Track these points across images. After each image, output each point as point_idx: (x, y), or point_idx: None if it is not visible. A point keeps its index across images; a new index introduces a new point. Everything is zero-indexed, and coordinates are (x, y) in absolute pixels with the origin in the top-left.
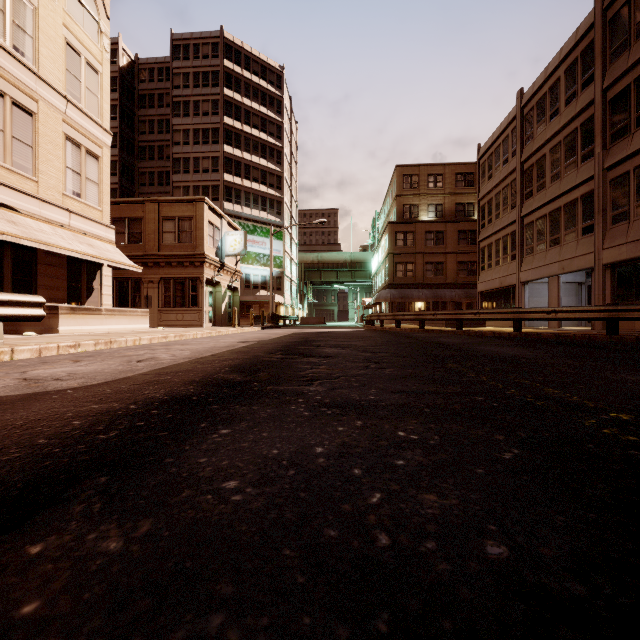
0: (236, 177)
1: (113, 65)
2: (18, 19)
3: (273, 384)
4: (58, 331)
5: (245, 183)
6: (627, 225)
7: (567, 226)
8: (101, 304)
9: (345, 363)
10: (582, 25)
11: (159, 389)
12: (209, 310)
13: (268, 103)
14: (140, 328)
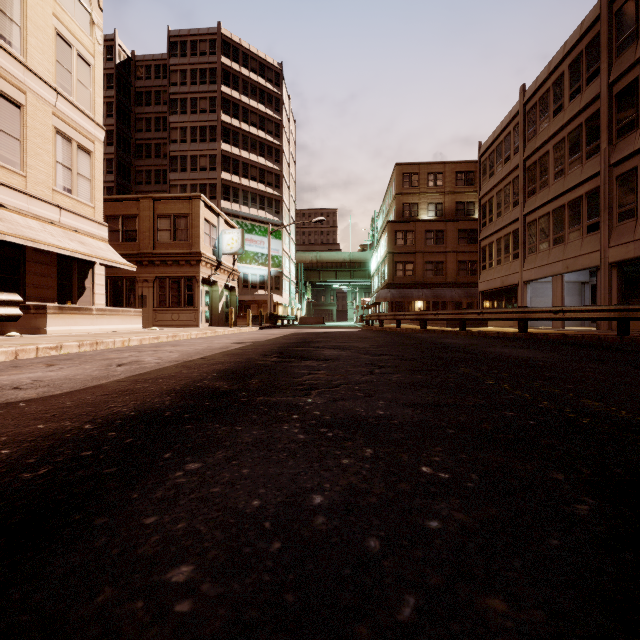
0: (234, 175)
1: (109, 62)
2: (5, 7)
3: (264, 394)
4: (45, 331)
5: (243, 181)
6: (634, 222)
7: (571, 224)
8: (93, 303)
9: (346, 367)
10: (587, 18)
11: (129, 401)
12: (205, 310)
13: (266, 101)
14: (133, 328)
